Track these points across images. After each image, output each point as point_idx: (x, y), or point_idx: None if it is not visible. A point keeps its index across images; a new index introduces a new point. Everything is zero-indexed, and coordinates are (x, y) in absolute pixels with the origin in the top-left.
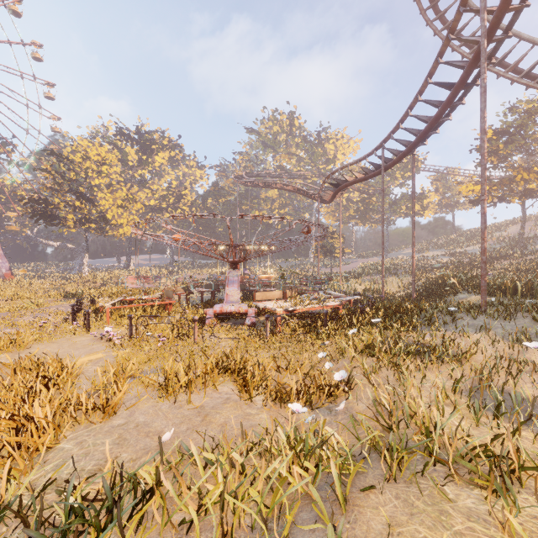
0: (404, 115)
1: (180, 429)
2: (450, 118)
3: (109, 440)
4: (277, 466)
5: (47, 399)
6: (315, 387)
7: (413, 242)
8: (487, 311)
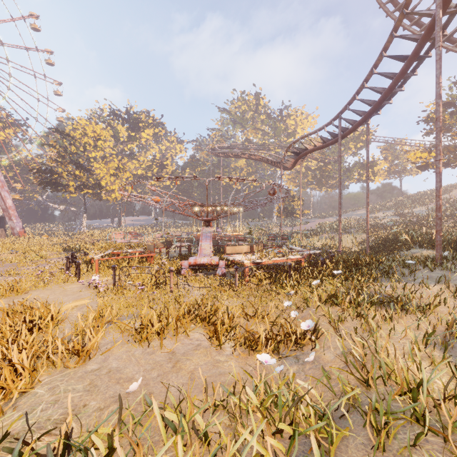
0: (360, 87)
1: (150, 376)
2: (402, 88)
3: (80, 387)
4: (247, 435)
5: (29, 343)
6: (282, 336)
7: (367, 202)
8: (444, 264)
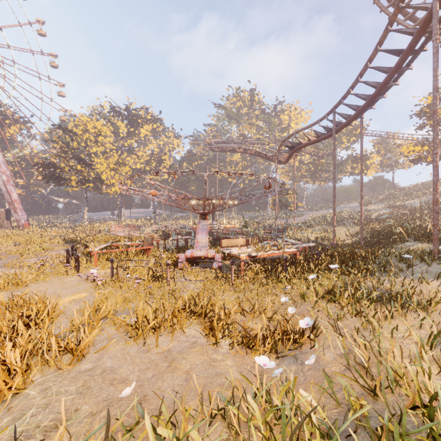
0: (354, 82)
1: (145, 376)
2: (397, 82)
3: (73, 388)
4: None
5: (24, 339)
6: (280, 334)
7: (361, 196)
8: None
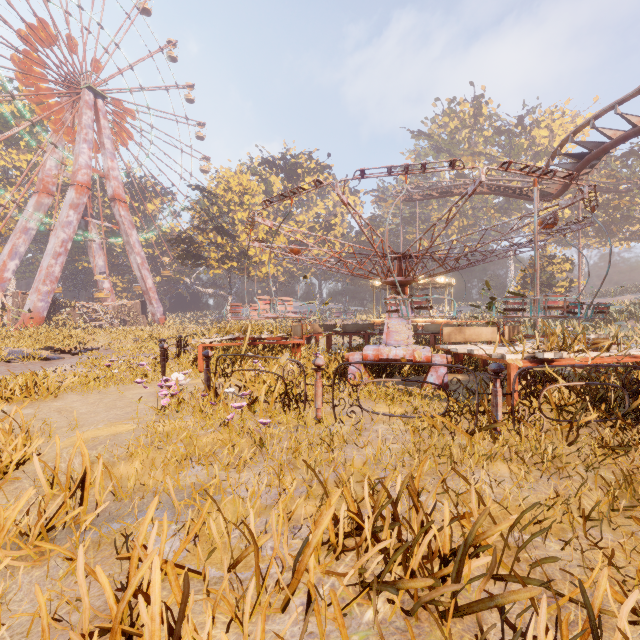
0: None
1: None
2: None
3: None
4: None
5: None
6: None
7: None
8: None
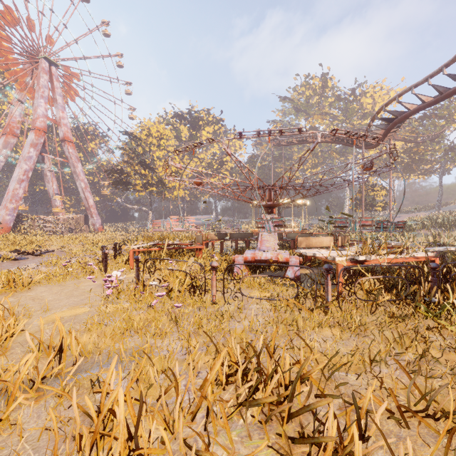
0: None
1: None
2: None
3: None
4: None
5: None
6: None
7: None
8: None
